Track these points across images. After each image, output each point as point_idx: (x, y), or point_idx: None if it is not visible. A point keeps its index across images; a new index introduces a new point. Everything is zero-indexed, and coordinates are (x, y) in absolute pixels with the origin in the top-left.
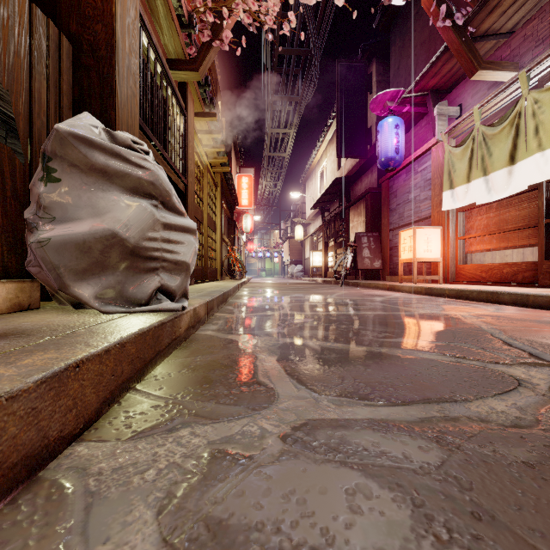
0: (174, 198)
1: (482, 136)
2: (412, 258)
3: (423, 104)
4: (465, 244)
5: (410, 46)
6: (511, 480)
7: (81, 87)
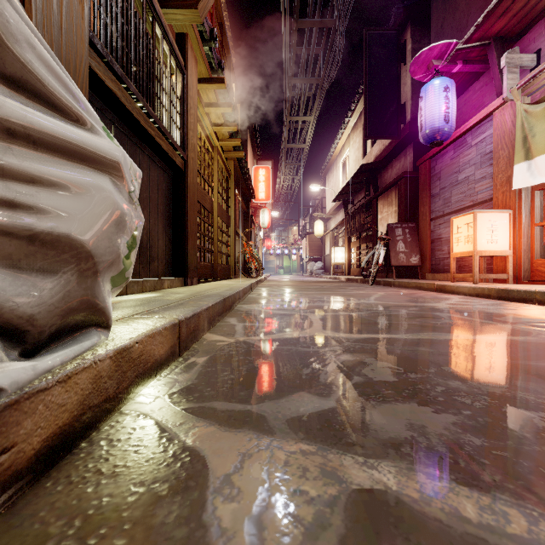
0: (18, 48)
1: None
2: (471, 251)
3: (479, 60)
4: (544, 232)
5: None
6: None
7: None
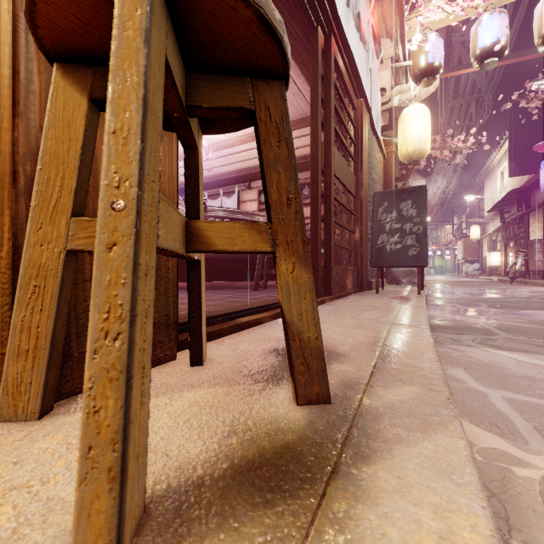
0: None
1: None
2: None
3: None
4: None
5: None
6: (481, 300)
7: None
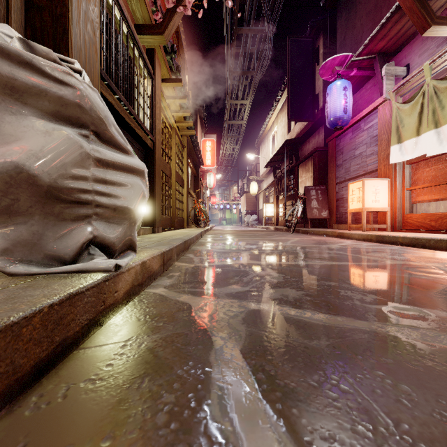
0: (111, 129)
1: (433, 90)
2: (361, 208)
3: (369, 68)
4: (412, 195)
5: (356, 18)
6: None
7: (33, 28)
